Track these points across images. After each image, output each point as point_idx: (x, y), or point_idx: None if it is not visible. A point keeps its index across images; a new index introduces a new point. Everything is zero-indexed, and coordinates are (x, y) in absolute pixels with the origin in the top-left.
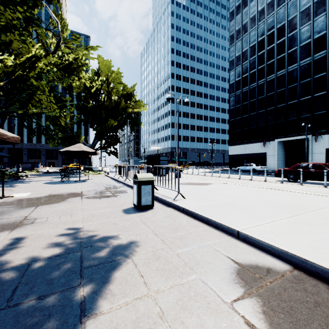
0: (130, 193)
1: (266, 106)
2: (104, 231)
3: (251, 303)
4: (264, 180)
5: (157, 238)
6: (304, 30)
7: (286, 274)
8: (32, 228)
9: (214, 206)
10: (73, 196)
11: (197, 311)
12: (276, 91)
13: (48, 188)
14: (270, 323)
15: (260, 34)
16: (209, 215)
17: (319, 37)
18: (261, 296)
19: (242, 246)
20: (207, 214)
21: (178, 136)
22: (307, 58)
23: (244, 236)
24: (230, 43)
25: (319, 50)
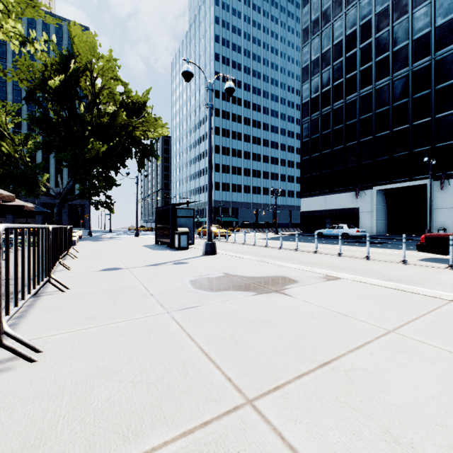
0: None
1: (358, 135)
2: None
3: None
4: (401, 260)
5: None
6: (420, 14)
7: None
8: None
9: None
10: None
11: None
12: (375, 112)
13: None
14: None
15: (350, 24)
16: None
17: (444, 23)
18: None
19: None
20: None
21: (210, 162)
22: (424, 58)
23: None
24: (303, 40)
25: (444, 44)
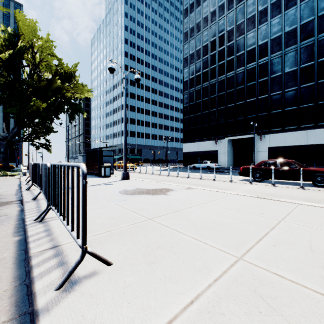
0: None
1: (217, 105)
2: None
3: None
4: (230, 180)
5: None
6: (250, 36)
7: None
8: None
9: None
10: None
11: None
12: (226, 92)
13: None
14: None
15: (212, 35)
16: None
17: (262, 44)
18: None
19: None
20: None
21: (126, 123)
22: (252, 62)
23: None
24: (184, 40)
25: (262, 56)
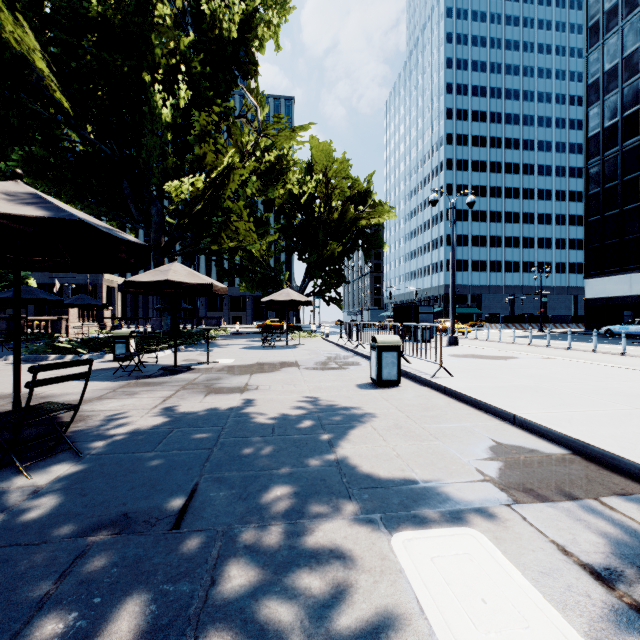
0: (365, 365)
1: None
2: (336, 402)
3: (490, 463)
4: None
5: (400, 413)
6: None
7: (554, 455)
8: (260, 393)
9: (496, 388)
10: (288, 366)
11: (431, 459)
12: None
13: (250, 354)
14: (500, 473)
15: None
16: (482, 396)
17: None
18: (506, 462)
19: (514, 431)
20: (479, 396)
21: (453, 268)
22: None
23: (522, 420)
24: (589, 44)
25: None
